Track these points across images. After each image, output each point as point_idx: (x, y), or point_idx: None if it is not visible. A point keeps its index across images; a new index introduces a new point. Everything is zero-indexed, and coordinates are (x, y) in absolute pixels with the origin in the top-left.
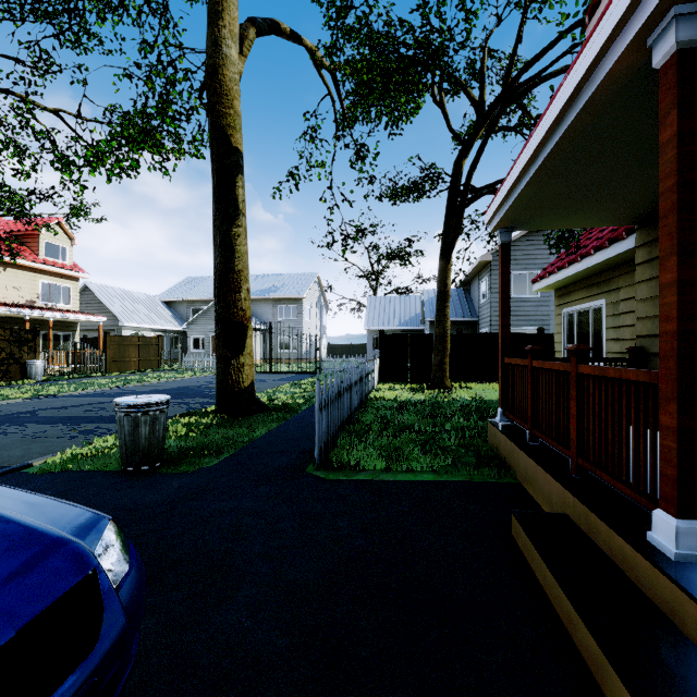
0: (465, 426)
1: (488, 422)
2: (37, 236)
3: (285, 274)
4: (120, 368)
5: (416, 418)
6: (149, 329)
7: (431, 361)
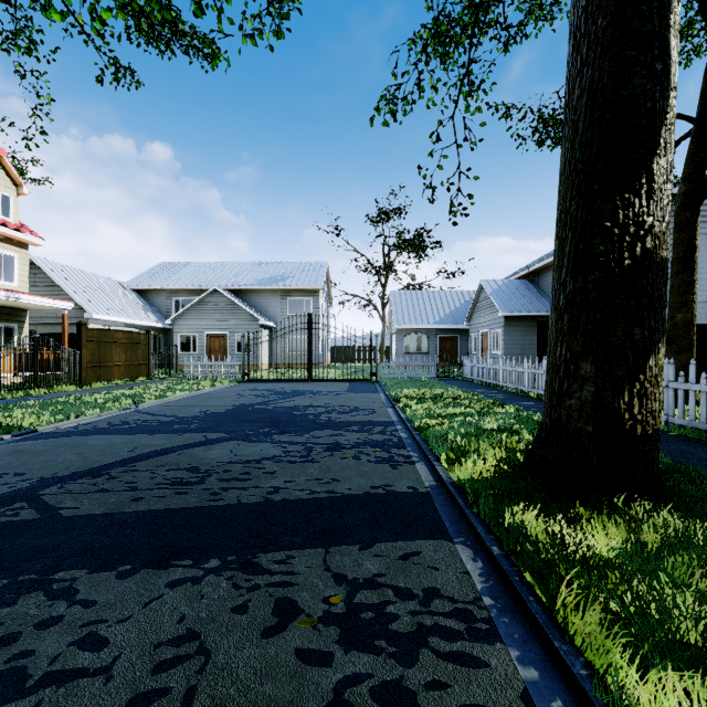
0: None
1: None
2: None
3: (288, 263)
4: (99, 377)
5: None
6: (122, 324)
7: None
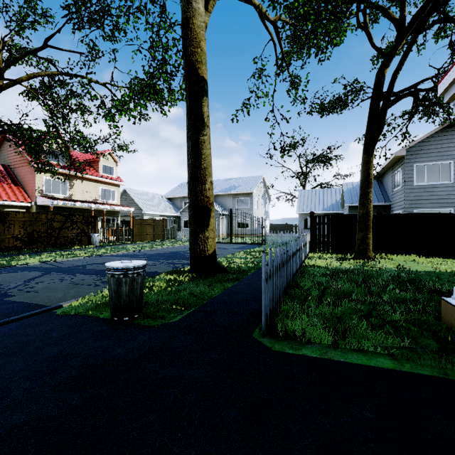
0: (403, 297)
1: (442, 299)
2: (98, 162)
3: (241, 178)
4: (141, 239)
5: (351, 286)
6: (159, 215)
7: (354, 236)
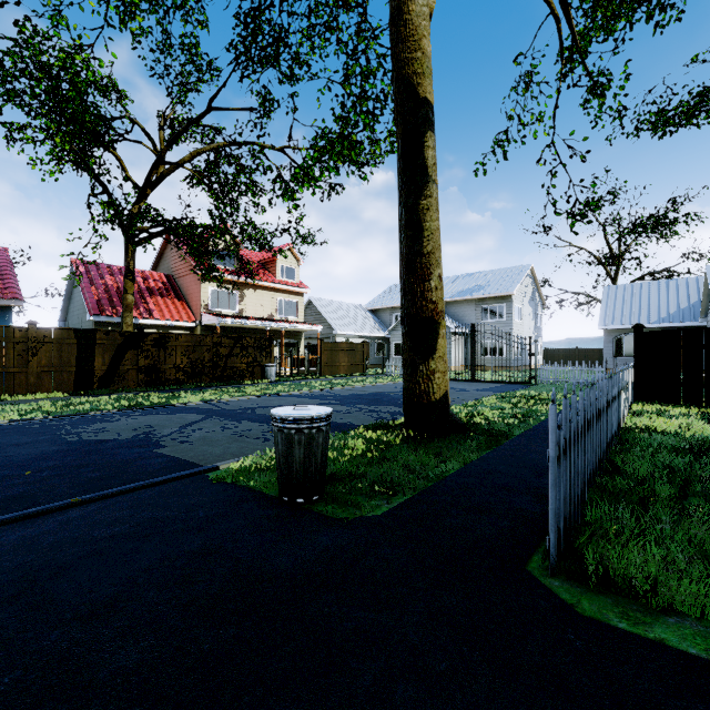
0: None
1: None
2: (275, 262)
3: (490, 271)
4: (331, 372)
5: None
6: (357, 336)
7: None
